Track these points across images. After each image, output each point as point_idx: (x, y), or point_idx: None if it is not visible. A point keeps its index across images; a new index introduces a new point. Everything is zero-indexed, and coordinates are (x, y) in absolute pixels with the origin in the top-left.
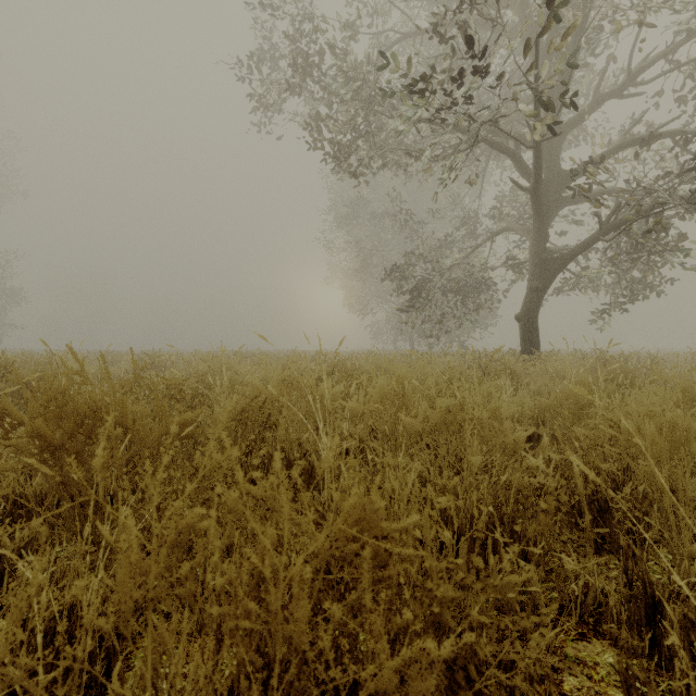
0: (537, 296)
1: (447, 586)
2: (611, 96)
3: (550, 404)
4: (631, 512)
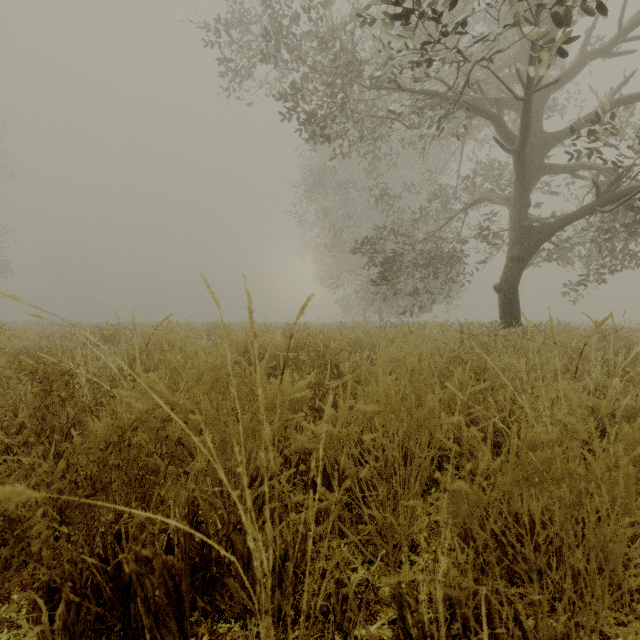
0: (518, 265)
1: None
2: (598, 53)
3: (638, 408)
4: None
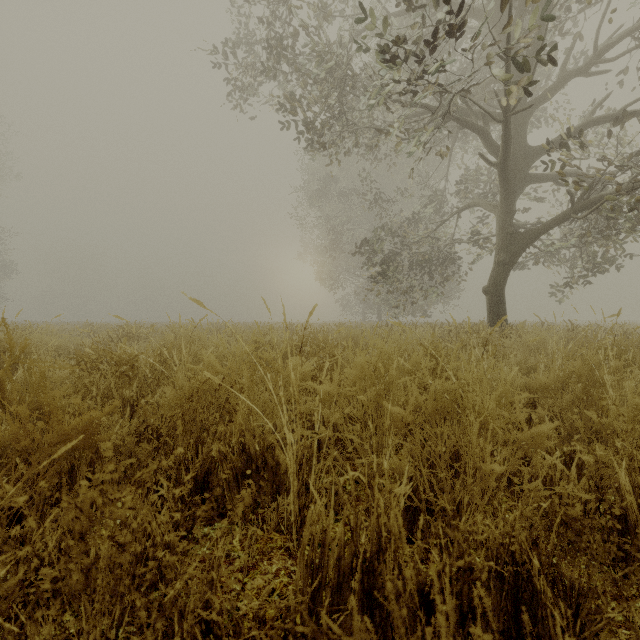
0: (504, 269)
1: None
2: (577, 73)
3: (549, 382)
4: None
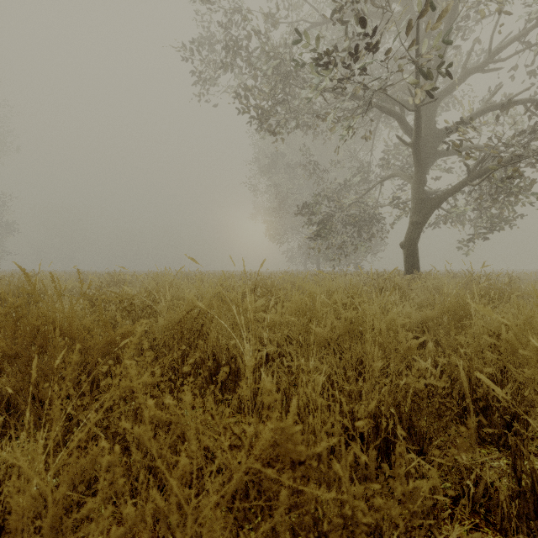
0: (417, 228)
1: (362, 504)
2: (476, 70)
3: (434, 315)
4: (510, 410)
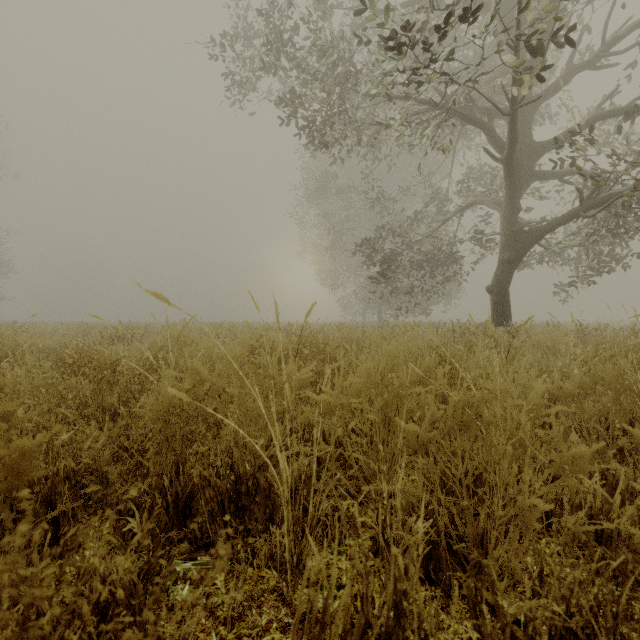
0: (509, 268)
1: None
2: (584, 67)
3: (574, 389)
4: None
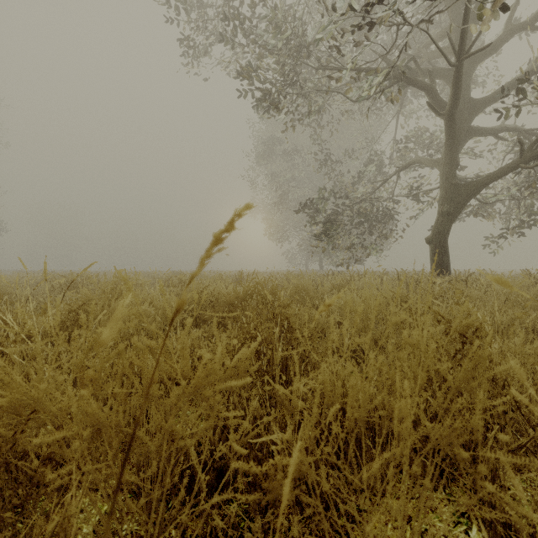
0: (448, 219)
1: None
2: (521, 26)
3: None
4: None
